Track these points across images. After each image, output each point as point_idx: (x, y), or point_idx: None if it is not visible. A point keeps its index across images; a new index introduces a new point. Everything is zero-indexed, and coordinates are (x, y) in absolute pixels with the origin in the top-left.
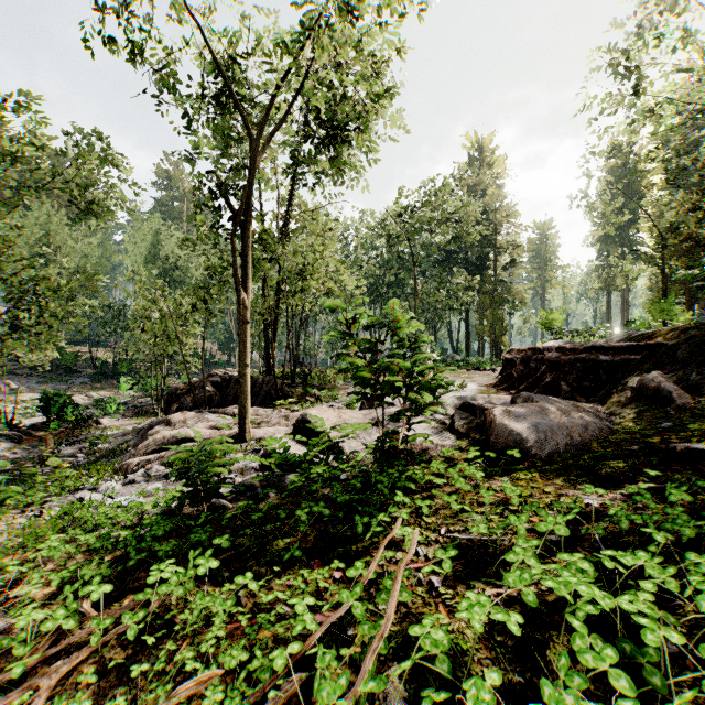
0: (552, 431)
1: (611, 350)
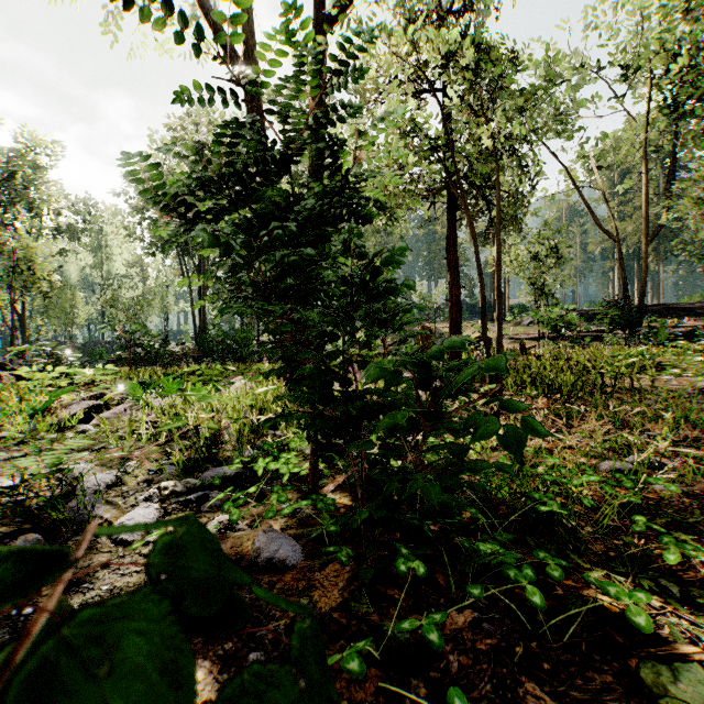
0: None
1: None
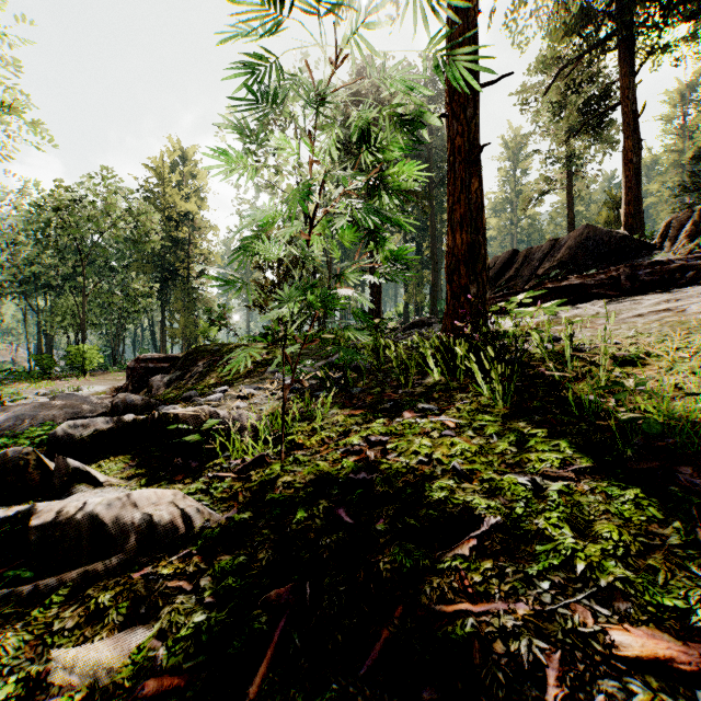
0: (35, 418)
1: (158, 361)
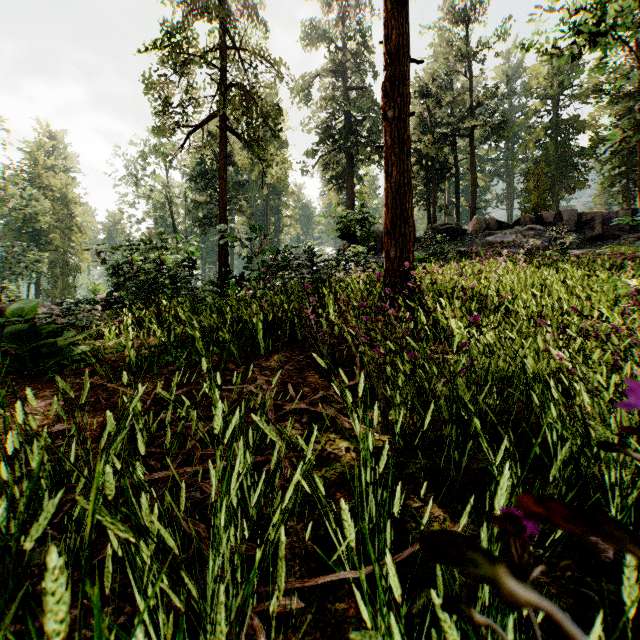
0: None
1: None
